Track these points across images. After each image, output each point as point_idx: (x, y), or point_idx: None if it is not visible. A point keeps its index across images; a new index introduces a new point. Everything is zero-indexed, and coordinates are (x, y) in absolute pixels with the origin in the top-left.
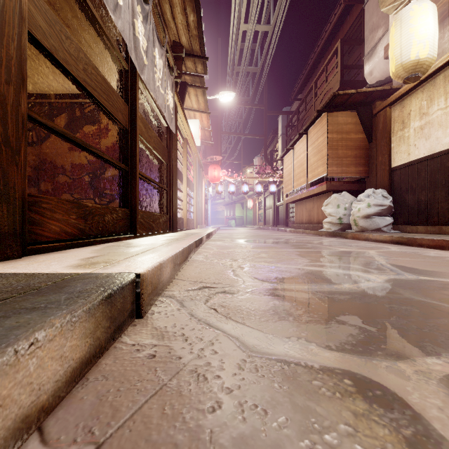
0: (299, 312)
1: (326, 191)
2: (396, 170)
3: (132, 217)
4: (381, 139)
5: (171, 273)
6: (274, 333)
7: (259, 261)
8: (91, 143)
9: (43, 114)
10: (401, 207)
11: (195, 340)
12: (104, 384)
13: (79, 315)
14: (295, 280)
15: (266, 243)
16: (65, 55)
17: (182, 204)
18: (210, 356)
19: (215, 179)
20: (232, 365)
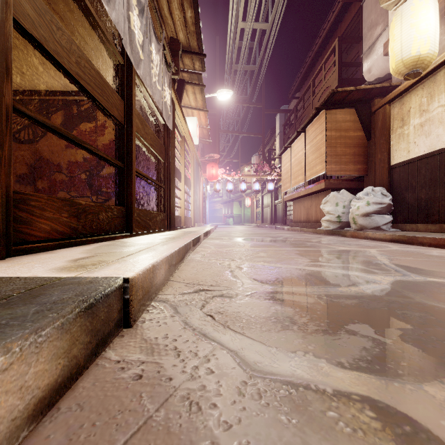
0: (304, 320)
1: (324, 189)
2: (395, 167)
3: (128, 215)
4: (380, 136)
5: (166, 274)
6: (278, 346)
7: (258, 260)
8: (88, 140)
9: (40, 111)
10: (401, 205)
11: (188, 355)
12: (77, 417)
13: (48, 333)
14: (296, 282)
15: (264, 241)
16: (56, 47)
17: (179, 202)
18: (205, 377)
19: (213, 177)
20: (231, 390)
